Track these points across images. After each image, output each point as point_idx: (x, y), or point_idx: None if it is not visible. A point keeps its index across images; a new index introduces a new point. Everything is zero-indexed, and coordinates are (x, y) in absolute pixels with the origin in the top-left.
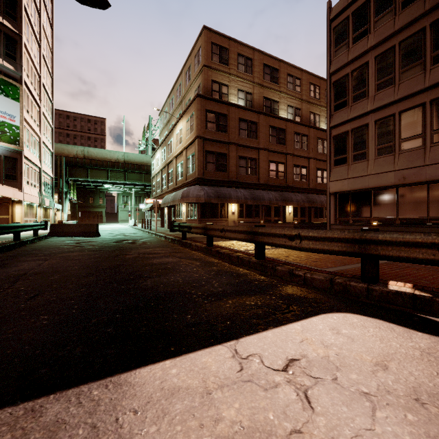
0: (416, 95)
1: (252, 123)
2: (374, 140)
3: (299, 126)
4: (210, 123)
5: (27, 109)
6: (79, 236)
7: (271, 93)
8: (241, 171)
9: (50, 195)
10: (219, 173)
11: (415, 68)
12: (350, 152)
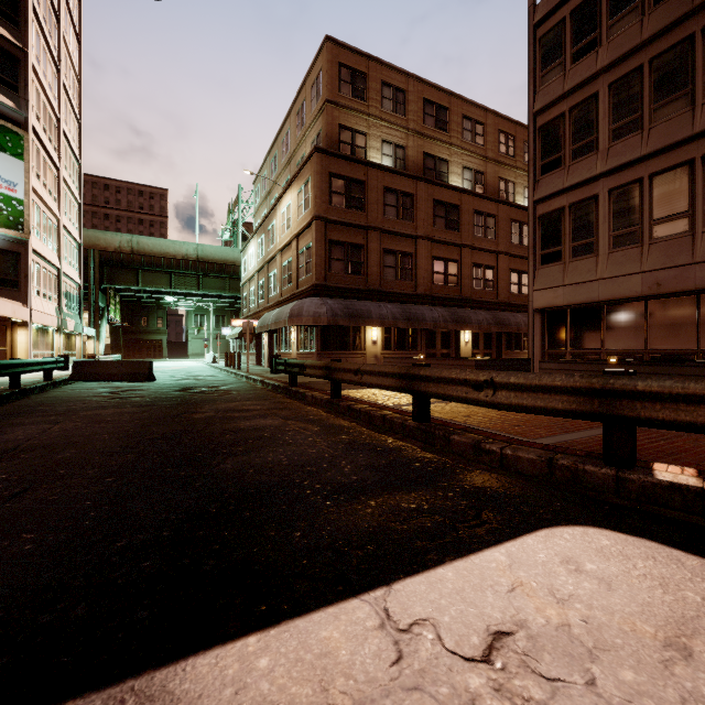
0: (678, 146)
1: (405, 195)
2: (607, 223)
3: (482, 201)
4: (336, 195)
5: (37, 172)
6: (120, 381)
7: (437, 147)
8: (388, 273)
9: (76, 314)
10: (351, 278)
11: (676, 102)
12: (568, 242)
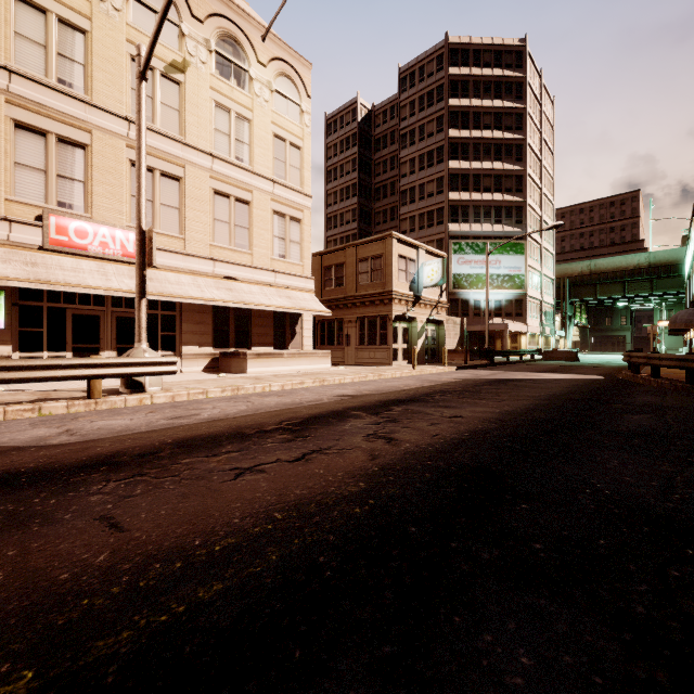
0: None
1: None
2: None
3: None
4: None
5: (530, 254)
6: (562, 361)
7: None
8: None
9: (551, 323)
10: None
11: None
12: None
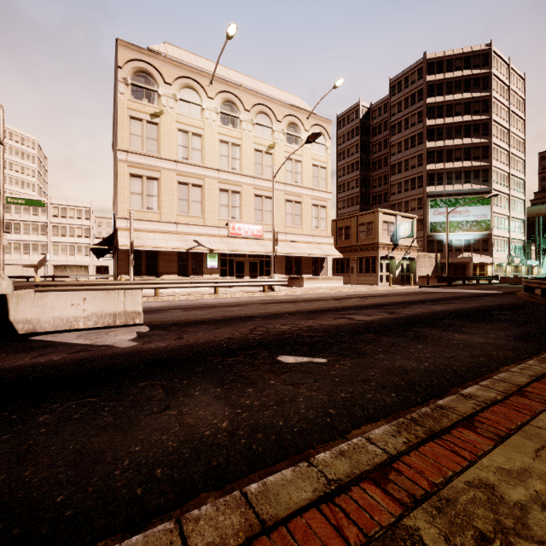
0: None
1: None
2: None
3: None
4: None
5: (496, 204)
6: (513, 284)
7: None
8: None
9: (521, 255)
10: None
11: None
12: None
